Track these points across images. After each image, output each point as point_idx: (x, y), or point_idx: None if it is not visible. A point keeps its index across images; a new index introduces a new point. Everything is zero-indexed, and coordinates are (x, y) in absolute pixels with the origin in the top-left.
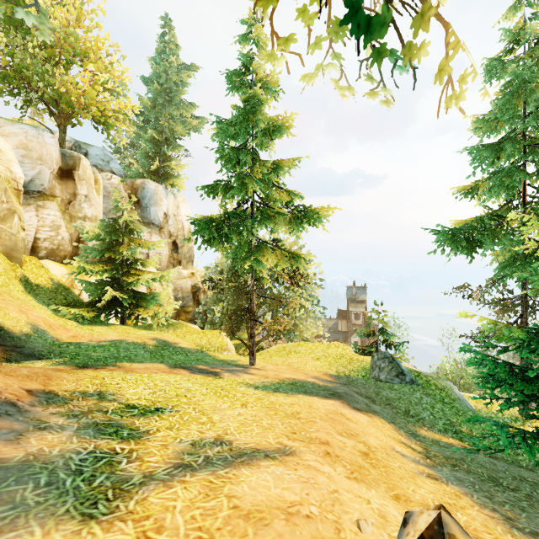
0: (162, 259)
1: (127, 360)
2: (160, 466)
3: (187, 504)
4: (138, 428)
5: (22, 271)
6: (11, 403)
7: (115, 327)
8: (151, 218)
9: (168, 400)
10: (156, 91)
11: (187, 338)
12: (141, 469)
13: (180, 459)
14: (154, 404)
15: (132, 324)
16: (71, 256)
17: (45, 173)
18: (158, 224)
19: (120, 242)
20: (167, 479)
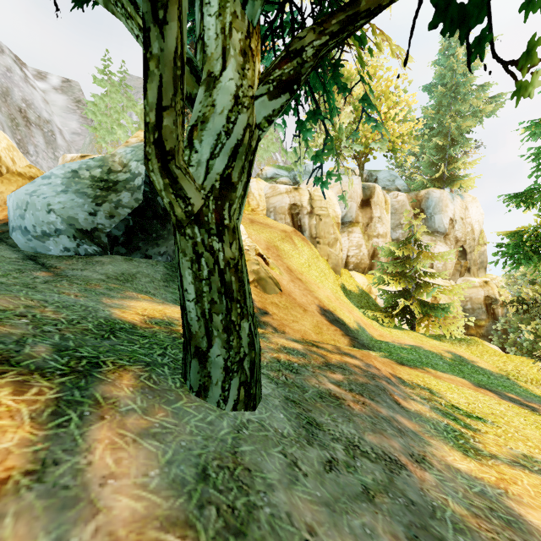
0: (447, 267)
1: (431, 367)
2: (500, 455)
3: (531, 484)
4: (469, 424)
5: (341, 281)
6: (388, 378)
7: (407, 332)
8: (435, 226)
9: (485, 414)
10: (439, 95)
11: (485, 358)
12: (486, 449)
13: (515, 459)
14: (473, 413)
15: (418, 330)
16: (368, 267)
17: (353, 207)
18: (443, 231)
19: (409, 257)
20: (509, 464)
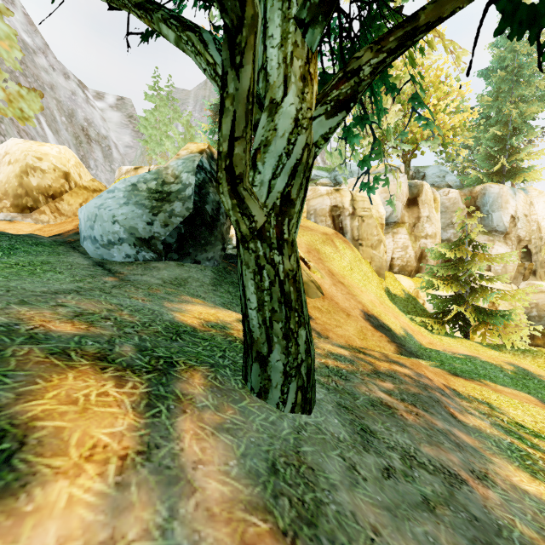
0: (508, 270)
1: (489, 380)
2: None
3: None
4: (537, 445)
5: (385, 284)
6: (442, 390)
7: (461, 340)
8: (493, 225)
9: None
10: (498, 80)
11: None
12: None
13: None
14: (542, 432)
15: (472, 338)
16: (414, 270)
17: (398, 207)
18: (502, 230)
19: (462, 259)
20: None
